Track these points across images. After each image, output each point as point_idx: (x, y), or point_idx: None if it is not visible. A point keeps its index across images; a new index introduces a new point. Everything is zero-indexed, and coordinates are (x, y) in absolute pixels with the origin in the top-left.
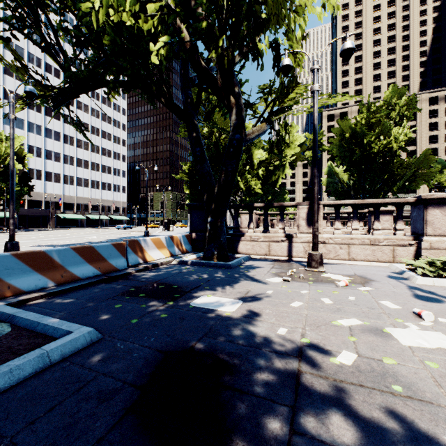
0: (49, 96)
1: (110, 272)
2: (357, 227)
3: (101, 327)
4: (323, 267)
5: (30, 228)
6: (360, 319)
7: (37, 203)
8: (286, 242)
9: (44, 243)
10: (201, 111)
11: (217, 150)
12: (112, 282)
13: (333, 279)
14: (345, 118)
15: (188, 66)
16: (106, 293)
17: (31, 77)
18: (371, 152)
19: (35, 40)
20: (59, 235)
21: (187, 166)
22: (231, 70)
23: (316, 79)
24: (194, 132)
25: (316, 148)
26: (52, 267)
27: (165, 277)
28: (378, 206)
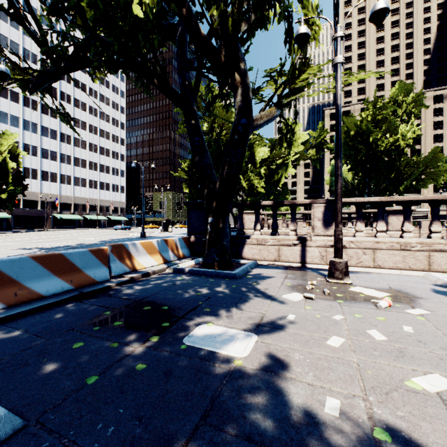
0: (28, 80)
1: (86, 285)
2: (383, 229)
3: (33, 397)
4: (348, 278)
5: (25, 229)
6: (446, 375)
7: (33, 203)
8: (299, 246)
9: (31, 245)
10: (201, 107)
11: (218, 146)
12: (85, 300)
13: (367, 296)
14: (351, 115)
15: (186, 46)
16: (71, 319)
17: (7, 59)
18: (377, 150)
19: (2, 6)
20: (52, 237)
21: (186, 163)
22: (237, 37)
23: (340, 49)
24: (193, 120)
25: (340, 133)
26: (1, 284)
27: (154, 292)
28: (409, 204)
